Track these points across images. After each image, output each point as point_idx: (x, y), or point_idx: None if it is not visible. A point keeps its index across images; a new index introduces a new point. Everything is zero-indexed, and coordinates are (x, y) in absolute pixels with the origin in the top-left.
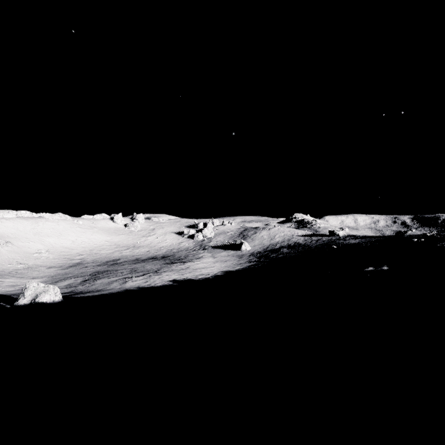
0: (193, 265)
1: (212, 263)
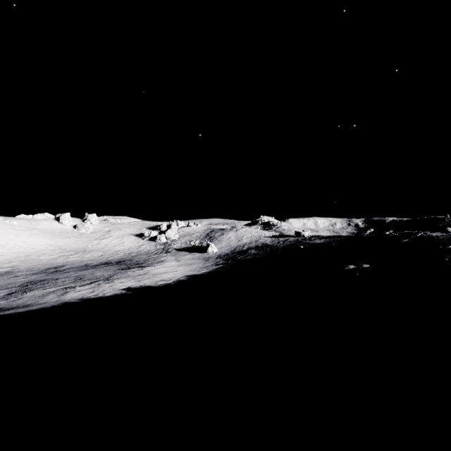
0: (153, 270)
1: (175, 267)
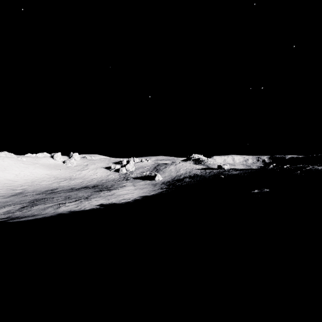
0: (117, 192)
1: (133, 190)
